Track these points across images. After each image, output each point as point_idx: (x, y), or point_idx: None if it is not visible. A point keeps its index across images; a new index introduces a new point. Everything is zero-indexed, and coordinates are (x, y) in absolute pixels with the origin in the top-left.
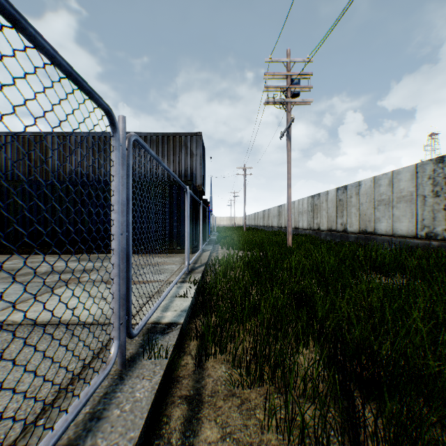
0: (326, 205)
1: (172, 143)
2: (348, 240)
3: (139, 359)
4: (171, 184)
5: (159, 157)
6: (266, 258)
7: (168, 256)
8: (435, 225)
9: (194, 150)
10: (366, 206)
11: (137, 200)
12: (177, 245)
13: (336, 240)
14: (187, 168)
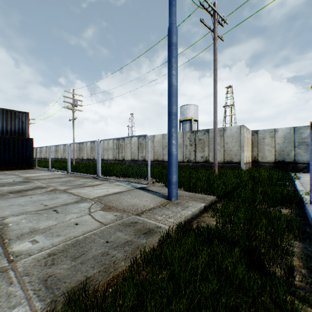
0: (86, 148)
1: (10, 114)
2: (95, 162)
3: (70, 174)
4: (23, 139)
5: (1, 120)
6: (73, 166)
7: (24, 170)
8: (117, 156)
9: (24, 120)
10: (101, 150)
11: (2, 145)
12: (26, 166)
13: (91, 163)
14: (20, 129)
